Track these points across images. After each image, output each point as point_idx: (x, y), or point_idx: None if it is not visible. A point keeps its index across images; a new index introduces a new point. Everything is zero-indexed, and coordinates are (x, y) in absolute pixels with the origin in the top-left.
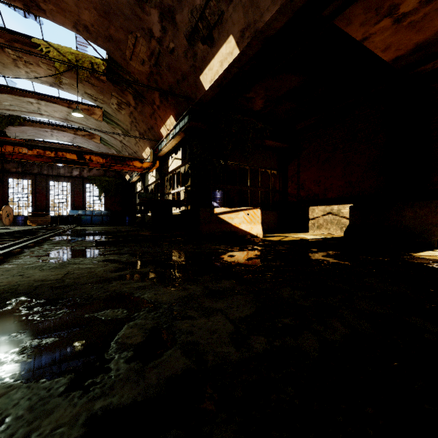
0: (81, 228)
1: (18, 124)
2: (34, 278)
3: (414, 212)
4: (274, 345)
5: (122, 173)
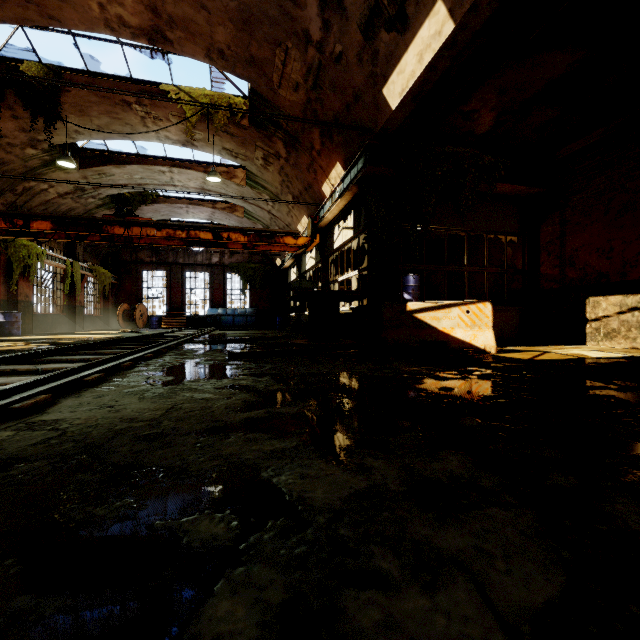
0: (219, 332)
1: (150, 201)
2: (123, 415)
3: None
4: None
5: (272, 257)
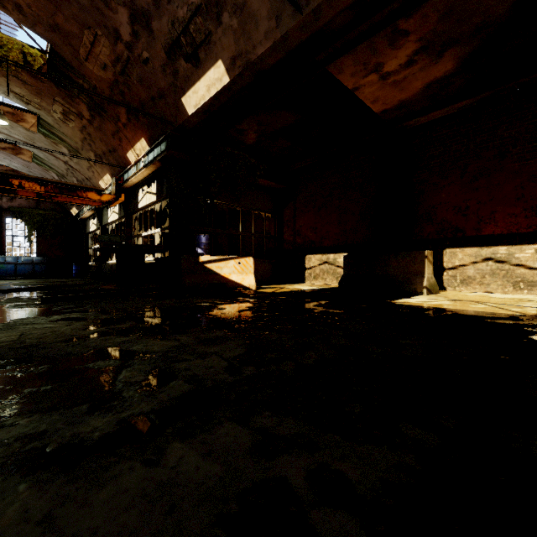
0: (0, 281)
1: None
2: None
3: (398, 262)
4: (261, 370)
5: (66, 205)
